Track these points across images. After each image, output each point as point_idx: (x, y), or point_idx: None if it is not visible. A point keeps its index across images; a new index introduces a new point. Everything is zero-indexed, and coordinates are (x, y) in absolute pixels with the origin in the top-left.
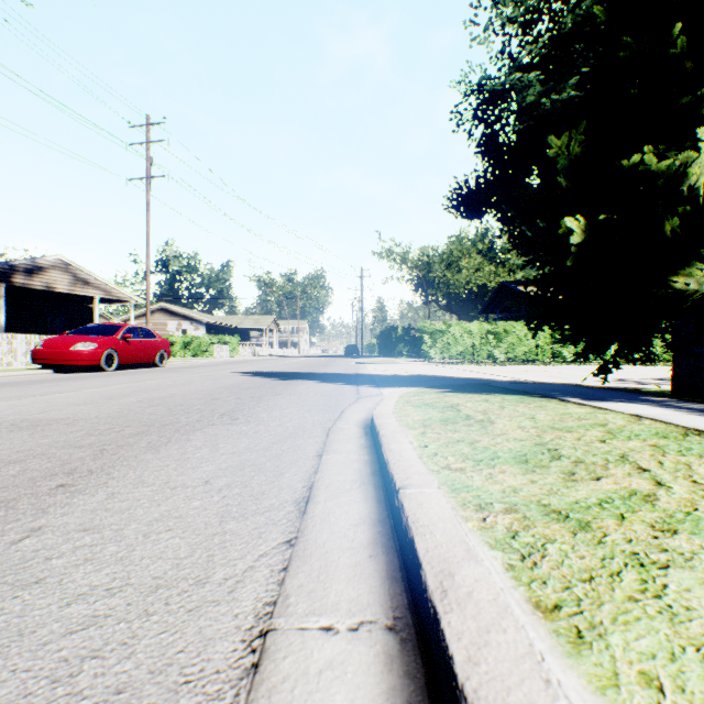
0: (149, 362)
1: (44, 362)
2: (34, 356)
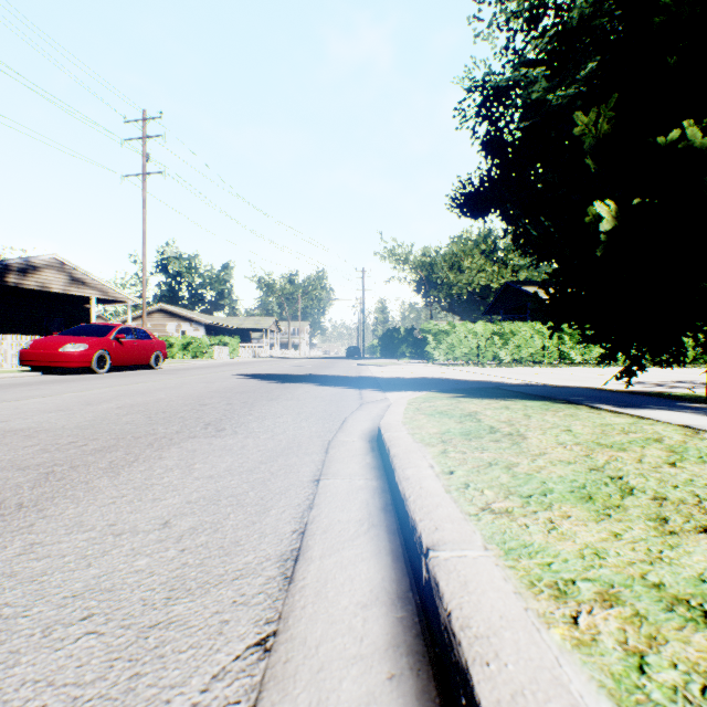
0: (143, 364)
1: (32, 364)
2: (21, 358)
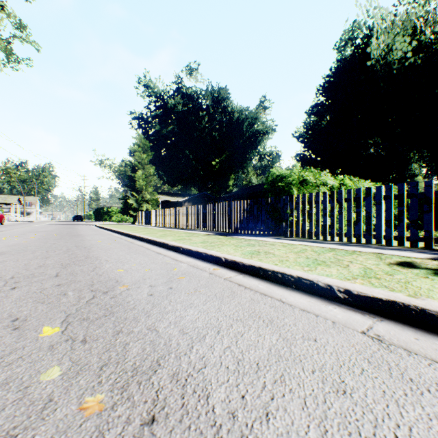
0: (1, 222)
1: None
2: None
